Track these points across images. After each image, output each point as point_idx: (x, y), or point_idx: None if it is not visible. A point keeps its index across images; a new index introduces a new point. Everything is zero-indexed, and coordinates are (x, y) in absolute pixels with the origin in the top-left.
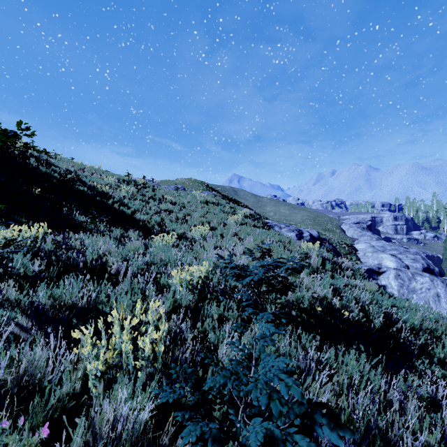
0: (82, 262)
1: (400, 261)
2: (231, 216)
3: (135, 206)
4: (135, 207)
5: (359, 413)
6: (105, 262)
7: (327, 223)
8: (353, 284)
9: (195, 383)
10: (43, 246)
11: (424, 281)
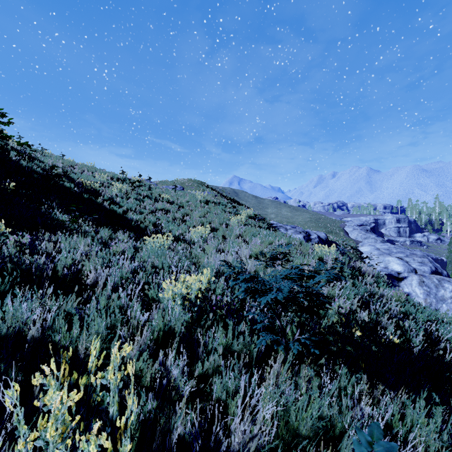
0: (50, 270)
1: (407, 264)
2: (234, 216)
3: (127, 205)
4: (128, 206)
5: None
6: (81, 269)
7: (330, 226)
8: (379, 294)
9: None
10: (3, 250)
11: None
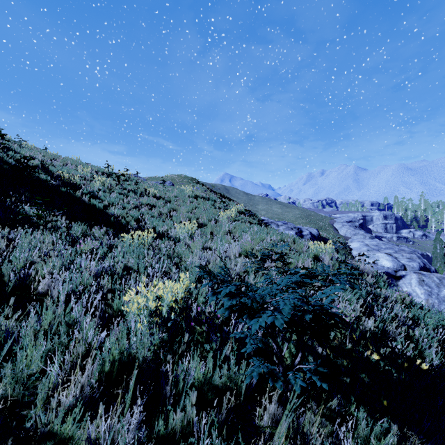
0: None
1: (396, 260)
2: (223, 212)
3: (109, 199)
4: (110, 201)
5: None
6: (35, 273)
7: (320, 222)
8: (382, 296)
9: None
10: None
11: None
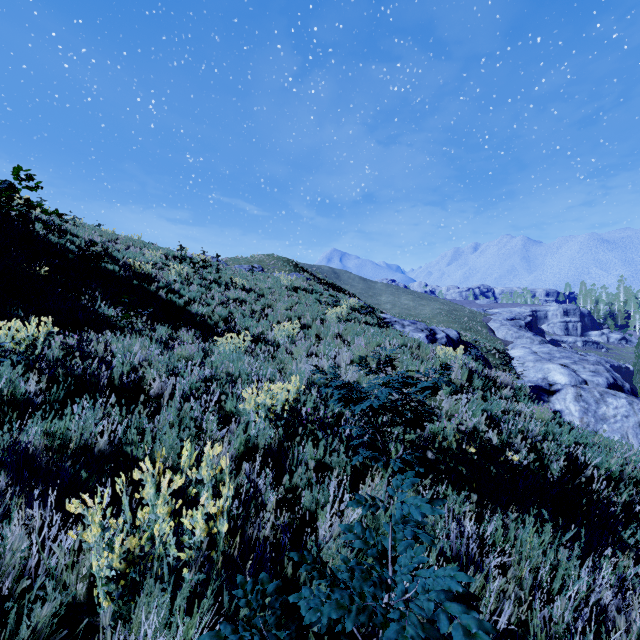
0: (106, 377)
1: (575, 374)
2: (331, 308)
3: (190, 293)
4: (191, 295)
5: (561, 639)
6: (141, 377)
7: (469, 320)
8: (515, 410)
9: (281, 613)
10: (47, 353)
11: (619, 405)
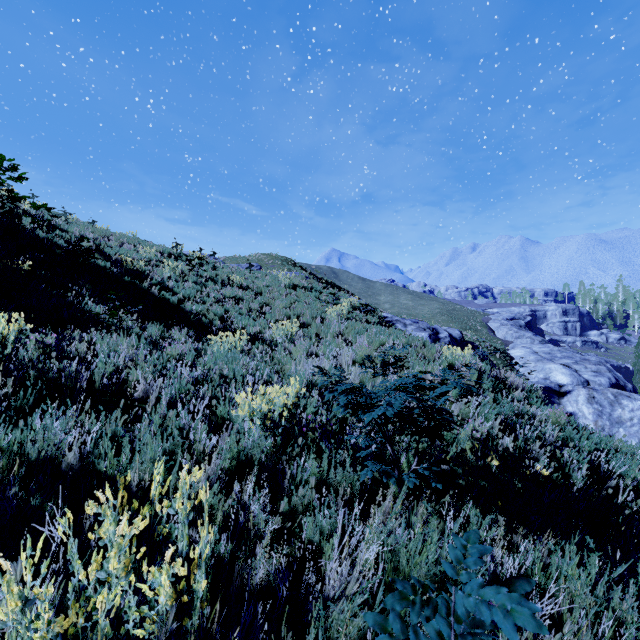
0: (85, 379)
1: (576, 374)
2: (331, 306)
3: (184, 291)
4: (185, 293)
5: None
6: (125, 379)
7: (469, 320)
8: (530, 413)
9: None
10: (21, 353)
11: (635, 407)
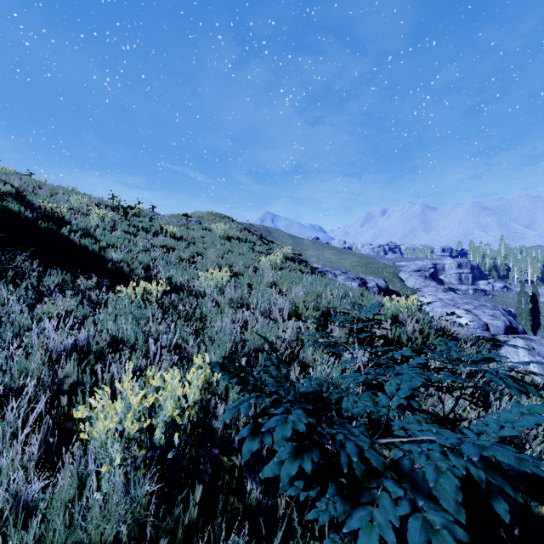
0: None
1: (477, 318)
2: (265, 257)
3: (108, 239)
4: (109, 241)
5: None
6: None
7: (383, 271)
8: None
9: None
10: None
11: None
